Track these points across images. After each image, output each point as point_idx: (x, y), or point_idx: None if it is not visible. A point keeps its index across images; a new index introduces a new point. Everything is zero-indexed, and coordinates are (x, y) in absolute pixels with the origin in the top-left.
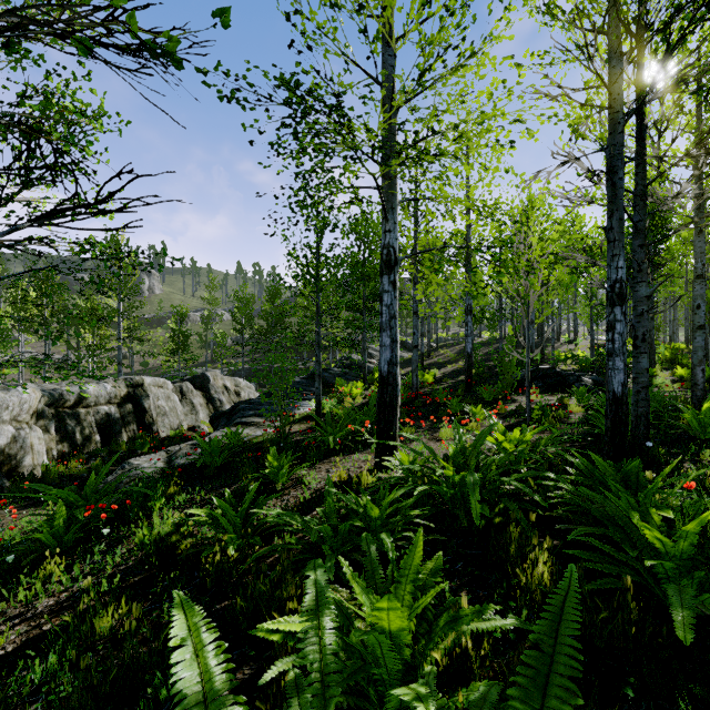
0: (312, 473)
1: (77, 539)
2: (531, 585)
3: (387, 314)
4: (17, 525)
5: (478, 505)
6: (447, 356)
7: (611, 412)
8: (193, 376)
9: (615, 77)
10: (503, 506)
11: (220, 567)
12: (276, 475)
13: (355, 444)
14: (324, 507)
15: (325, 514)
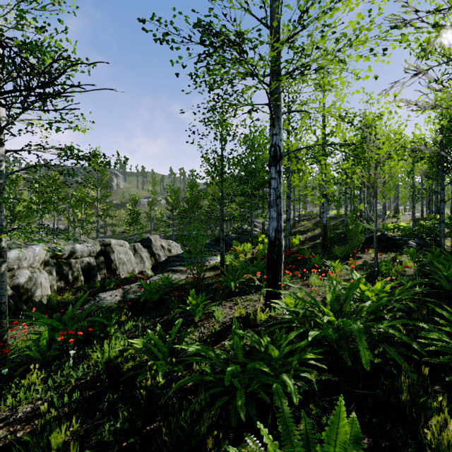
0: (219, 309)
1: (57, 353)
2: (441, 446)
3: (274, 195)
4: (27, 336)
5: (367, 352)
6: (307, 226)
7: None
8: (142, 239)
9: None
10: (381, 350)
11: (151, 390)
12: (194, 310)
13: (249, 287)
14: (230, 338)
15: (233, 350)
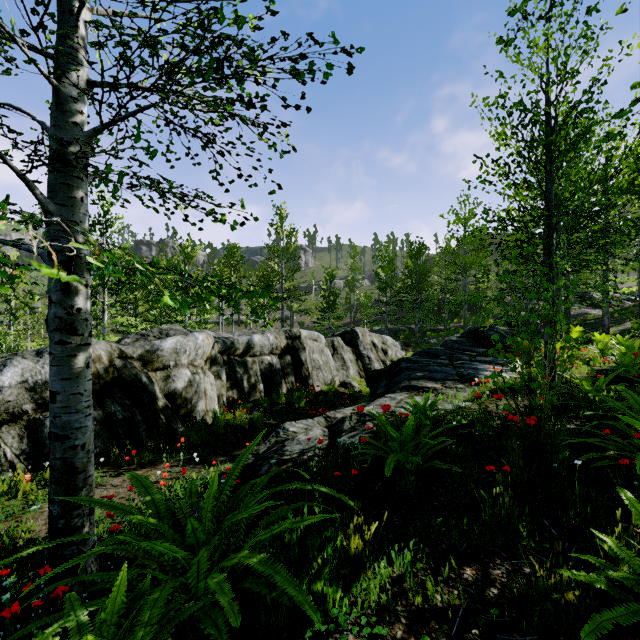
0: None
1: None
2: None
3: None
4: (169, 490)
5: None
6: None
7: None
8: (343, 332)
9: None
10: None
11: None
12: None
13: None
14: None
15: None
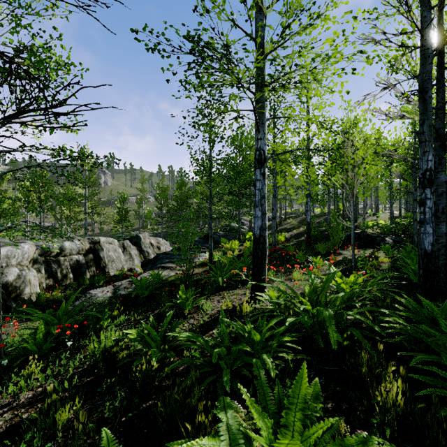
0: (208, 303)
1: (52, 346)
2: (387, 404)
3: (259, 195)
4: (18, 332)
5: (335, 334)
6: (292, 224)
7: (423, 264)
8: (131, 237)
9: (425, 24)
10: (349, 333)
11: (146, 374)
12: (184, 304)
13: (236, 282)
14: (217, 328)
15: (220, 336)
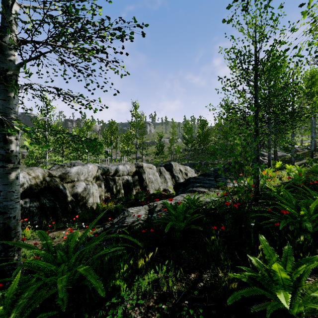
0: None
1: None
2: None
3: None
4: None
5: None
6: None
7: None
8: (165, 164)
9: None
10: None
11: None
12: None
13: None
14: None
15: None
